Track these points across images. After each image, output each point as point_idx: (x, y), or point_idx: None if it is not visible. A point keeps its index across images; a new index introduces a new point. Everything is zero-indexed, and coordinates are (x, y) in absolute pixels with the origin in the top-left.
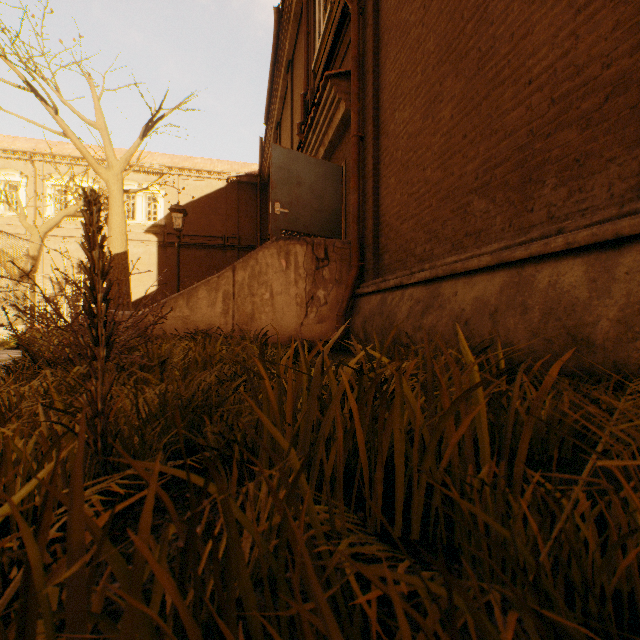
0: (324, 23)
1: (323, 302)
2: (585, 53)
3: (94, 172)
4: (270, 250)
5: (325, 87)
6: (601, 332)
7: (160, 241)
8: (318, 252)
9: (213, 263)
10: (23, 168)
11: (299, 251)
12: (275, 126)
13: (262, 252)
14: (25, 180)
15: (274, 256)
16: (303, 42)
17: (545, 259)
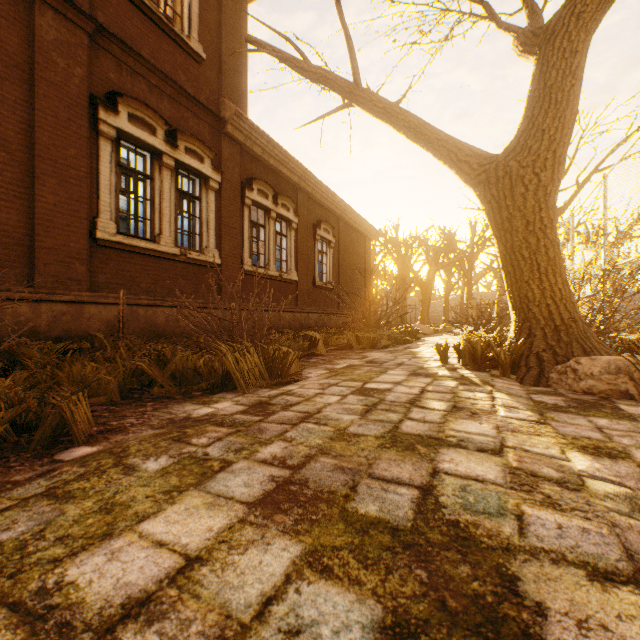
0: None
1: None
2: (6, 219)
3: None
4: None
5: None
6: (44, 329)
7: None
8: None
9: None
10: None
11: None
12: None
13: None
14: None
15: None
16: None
17: (7, 300)
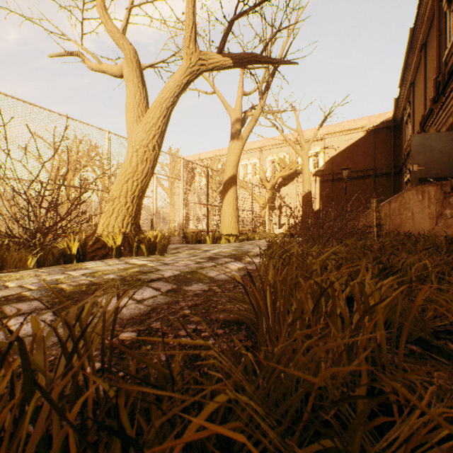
0: (452, 37)
1: (448, 216)
2: None
3: (286, 149)
4: (411, 191)
5: (451, 91)
6: None
7: (320, 180)
8: (444, 189)
9: (355, 189)
10: (257, 155)
11: (430, 190)
12: (408, 86)
13: (405, 193)
14: (258, 161)
15: (413, 194)
16: (434, 43)
17: None
